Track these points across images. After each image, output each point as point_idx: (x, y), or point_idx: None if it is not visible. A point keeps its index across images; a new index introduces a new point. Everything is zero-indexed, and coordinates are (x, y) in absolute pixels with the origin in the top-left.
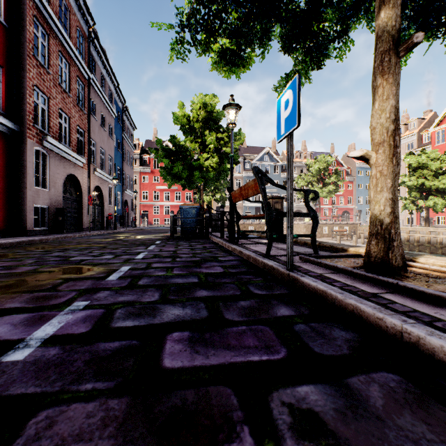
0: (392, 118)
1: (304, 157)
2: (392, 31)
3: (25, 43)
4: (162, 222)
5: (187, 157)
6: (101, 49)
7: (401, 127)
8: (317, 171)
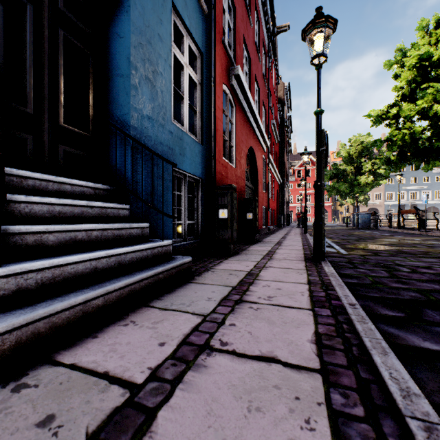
0: None
1: None
2: None
3: (284, 146)
4: None
5: (347, 177)
6: (290, 121)
7: None
8: None
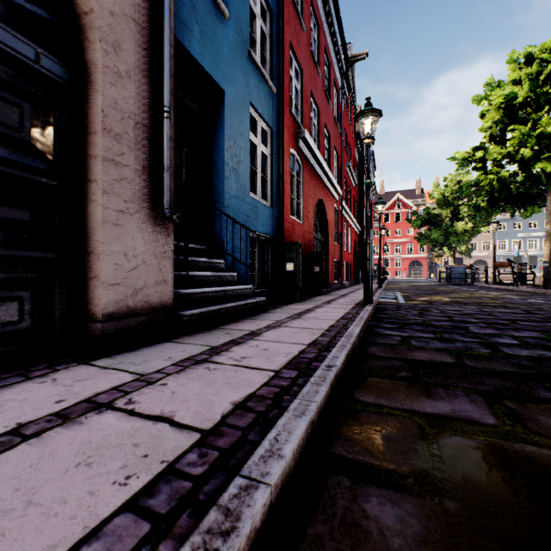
0: (548, 251)
1: None
2: (549, 231)
3: (363, 188)
4: (393, 275)
5: (441, 224)
6: (373, 156)
7: None
8: None
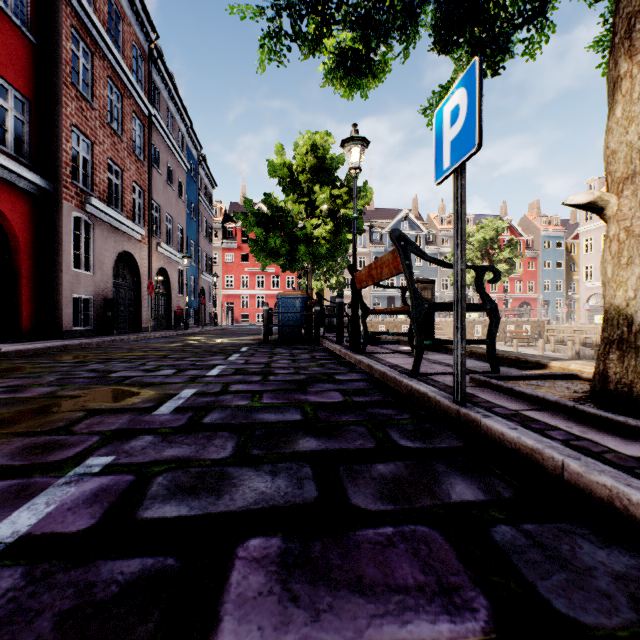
0: None
1: None
2: None
3: (60, 66)
4: (254, 319)
5: (288, 224)
6: (167, 73)
7: None
8: (481, 242)
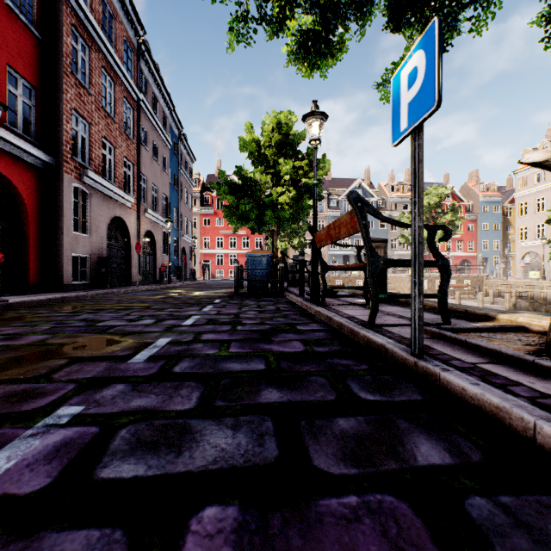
0: None
1: (408, 190)
2: None
3: (61, 58)
4: (227, 275)
5: (256, 192)
6: (153, 63)
7: (546, 144)
8: (426, 207)
